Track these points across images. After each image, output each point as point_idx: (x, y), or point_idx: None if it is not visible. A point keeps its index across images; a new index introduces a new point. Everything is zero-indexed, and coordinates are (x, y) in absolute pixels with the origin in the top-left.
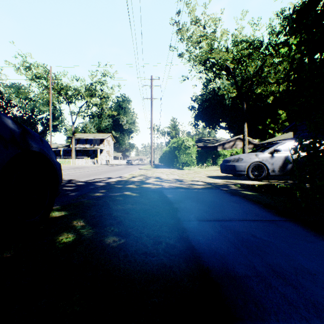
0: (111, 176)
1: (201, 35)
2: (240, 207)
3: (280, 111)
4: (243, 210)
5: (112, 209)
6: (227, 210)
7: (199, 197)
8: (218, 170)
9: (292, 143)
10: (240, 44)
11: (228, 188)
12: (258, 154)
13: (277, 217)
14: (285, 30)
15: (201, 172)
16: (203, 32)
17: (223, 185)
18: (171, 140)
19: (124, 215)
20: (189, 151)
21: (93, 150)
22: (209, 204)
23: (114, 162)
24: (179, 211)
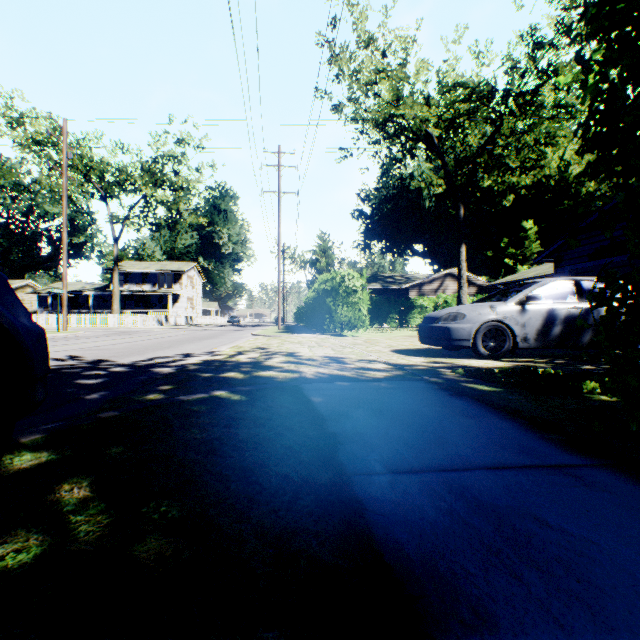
0: (192, 351)
1: (378, 70)
2: (480, 429)
3: (527, 223)
4: (489, 438)
5: (177, 440)
6: (453, 437)
7: (383, 401)
8: (413, 338)
9: (562, 284)
10: (453, 91)
11: (439, 376)
12: (495, 306)
13: (574, 457)
14: (537, 68)
15: (379, 341)
16: (381, 63)
17: (428, 369)
18: (319, 278)
19: (204, 459)
20: (355, 299)
21: (160, 296)
22: (409, 422)
23: (203, 320)
24: (341, 443)
